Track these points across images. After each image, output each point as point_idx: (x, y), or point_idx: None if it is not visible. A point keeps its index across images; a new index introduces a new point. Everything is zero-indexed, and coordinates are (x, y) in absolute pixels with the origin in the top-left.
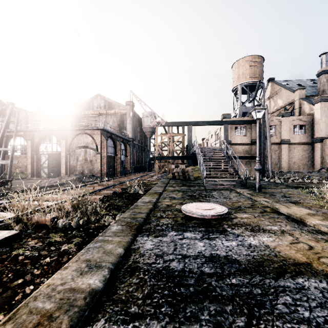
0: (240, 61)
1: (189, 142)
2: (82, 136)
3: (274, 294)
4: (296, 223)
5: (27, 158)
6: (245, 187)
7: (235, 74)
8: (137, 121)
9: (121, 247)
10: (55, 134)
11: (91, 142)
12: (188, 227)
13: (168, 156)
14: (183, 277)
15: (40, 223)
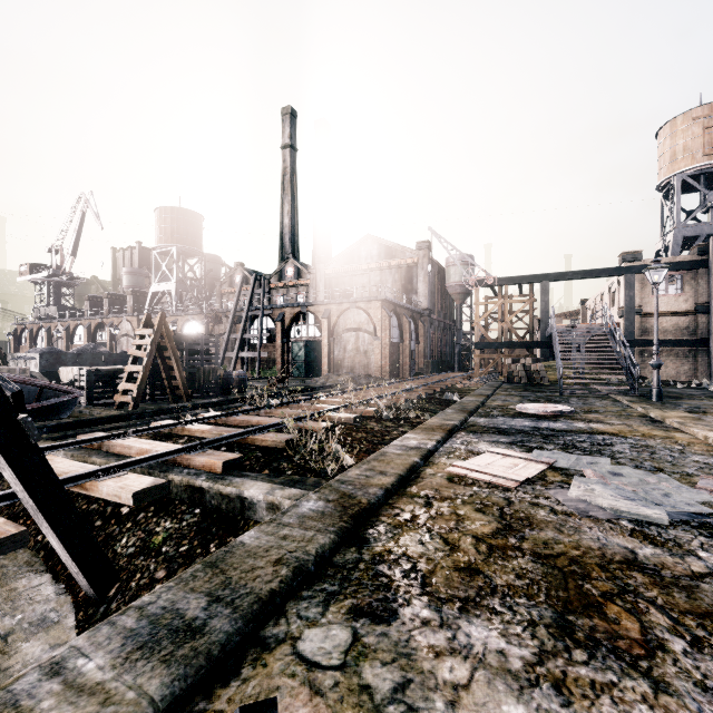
0: (678, 122)
1: (543, 314)
2: (352, 312)
3: (568, 436)
4: (653, 422)
5: (277, 347)
6: (635, 394)
7: (664, 152)
8: (436, 275)
9: (462, 417)
10: (313, 310)
11: (366, 322)
12: (519, 417)
13: (500, 342)
14: (509, 429)
15: (363, 414)
